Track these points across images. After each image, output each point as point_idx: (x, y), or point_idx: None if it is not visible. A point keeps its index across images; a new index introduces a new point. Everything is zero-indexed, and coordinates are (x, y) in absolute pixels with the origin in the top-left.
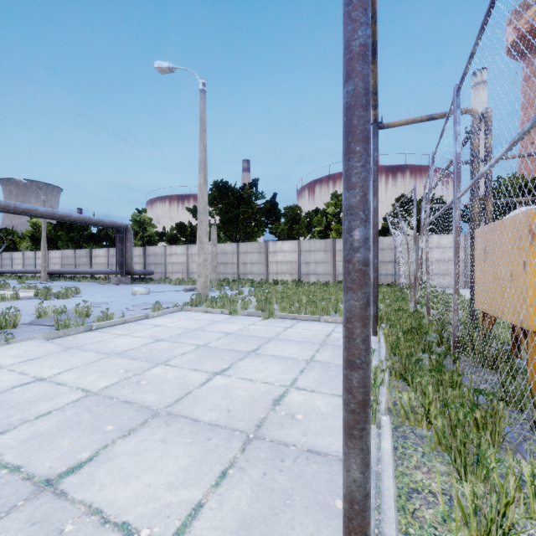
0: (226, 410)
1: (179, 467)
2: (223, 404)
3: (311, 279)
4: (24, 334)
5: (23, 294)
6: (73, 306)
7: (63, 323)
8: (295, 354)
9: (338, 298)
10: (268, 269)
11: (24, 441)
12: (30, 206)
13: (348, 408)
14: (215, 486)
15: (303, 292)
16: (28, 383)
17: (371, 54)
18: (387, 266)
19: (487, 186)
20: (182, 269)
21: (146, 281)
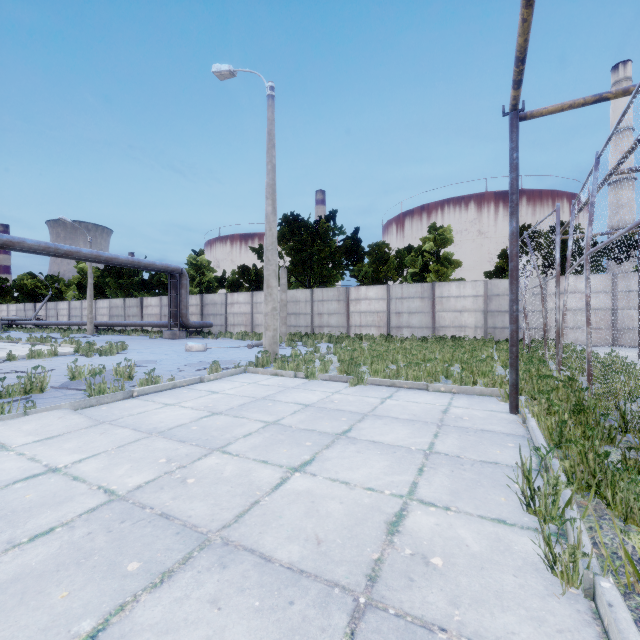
0: (314, 541)
1: None
2: (308, 527)
3: (404, 333)
4: (51, 401)
5: (63, 349)
6: (113, 366)
7: (97, 388)
8: (404, 440)
9: (445, 358)
10: (349, 320)
11: (0, 587)
12: (73, 247)
13: None
14: None
15: (396, 350)
16: (35, 476)
17: None
18: (504, 317)
19: None
20: (246, 321)
21: (204, 335)
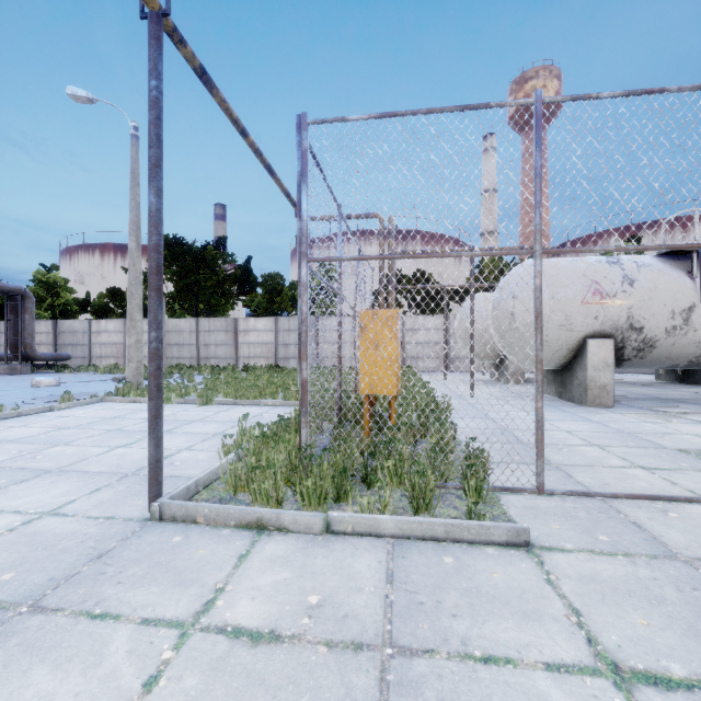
0: (116, 465)
1: (63, 491)
2: (115, 462)
3: (291, 364)
4: None
5: None
6: None
7: None
8: (208, 430)
9: None
10: (238, 352)
11: None
12: None
13: (149, 420)
14: (89, 494)
15: (269, 379)
16: None
17: (268, 172)
18: None
19: (389, 282)
20: (117, 352)
21: (58, 370)
